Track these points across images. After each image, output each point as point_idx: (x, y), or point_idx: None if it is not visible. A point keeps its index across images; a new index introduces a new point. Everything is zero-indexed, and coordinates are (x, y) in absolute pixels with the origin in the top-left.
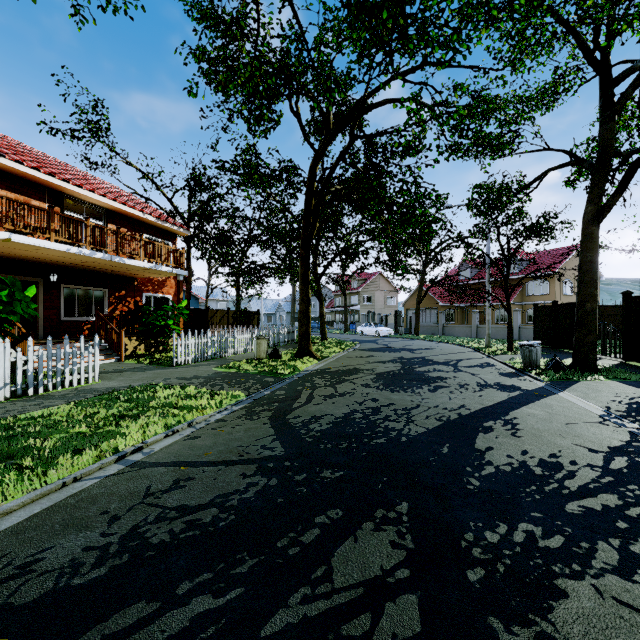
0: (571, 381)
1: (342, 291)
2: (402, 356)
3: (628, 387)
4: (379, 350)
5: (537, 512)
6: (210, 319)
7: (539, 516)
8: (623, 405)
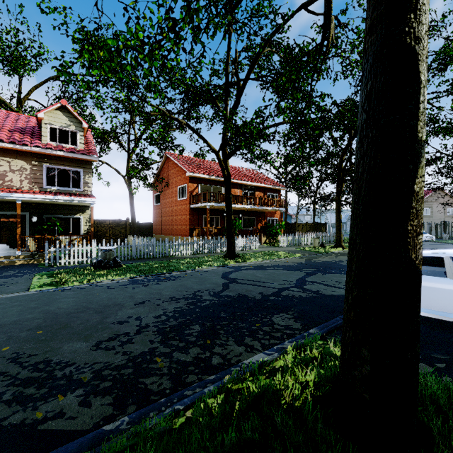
0: None
1: None
2: None
3: None
4: None
5: None
6: (296, 228)
7: None
8: None
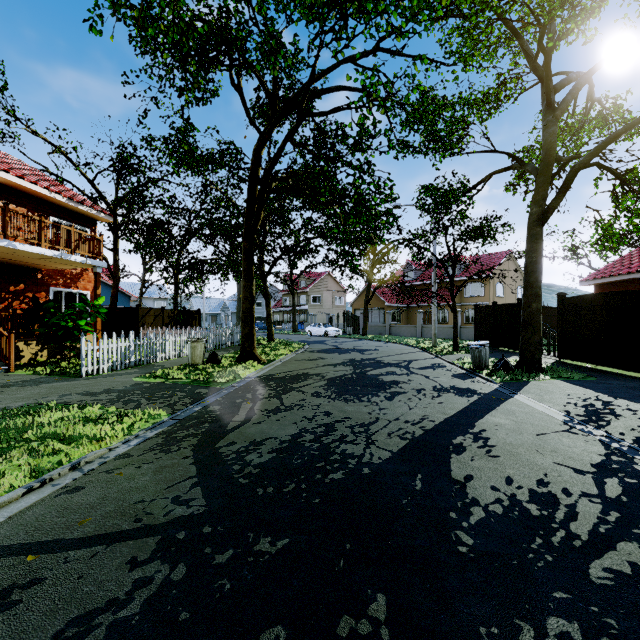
0: (521, 382)
1: (290, 290)
2: (353, 358)
3: (576, 387)
4: (329, 351)
5: (560, 590)
6: (141, 319)
7: (565, 598)
8: (580, 408)
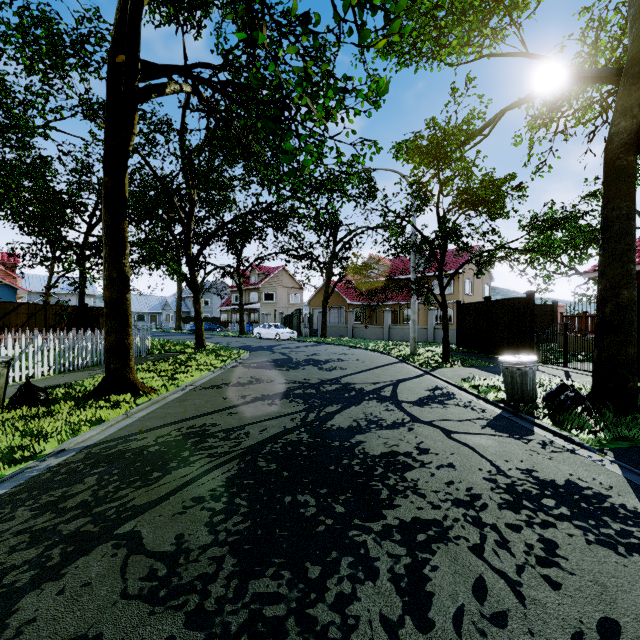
0: None
1: (237, 285)
2: (306, 378)
3: None
4: (273, 365)
5: None
6: (1, 318)
7: None
8: None
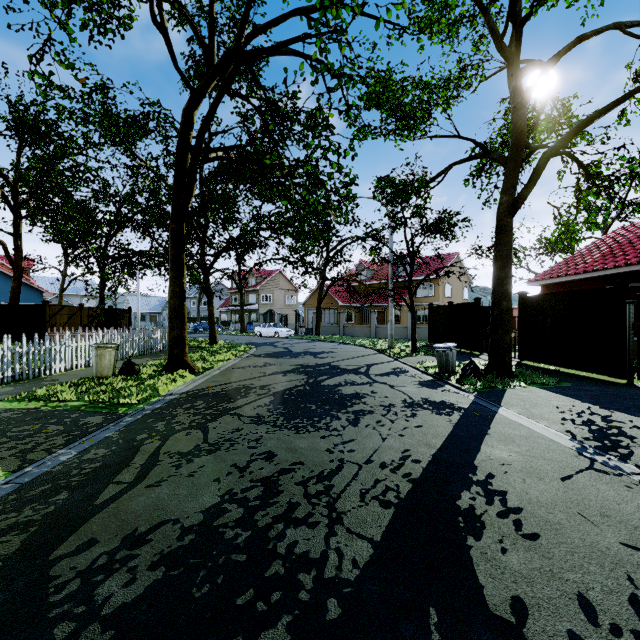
0: (497, 390)
1: (238, 288)
2: (305, 363)
3: (559, 396)
4: (278, 355)
5: None
6: (50, 319)
7: None
8: (582, 427)
